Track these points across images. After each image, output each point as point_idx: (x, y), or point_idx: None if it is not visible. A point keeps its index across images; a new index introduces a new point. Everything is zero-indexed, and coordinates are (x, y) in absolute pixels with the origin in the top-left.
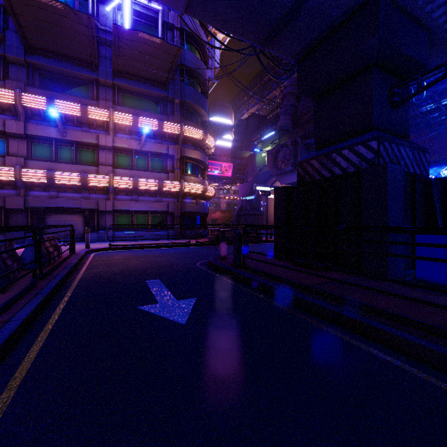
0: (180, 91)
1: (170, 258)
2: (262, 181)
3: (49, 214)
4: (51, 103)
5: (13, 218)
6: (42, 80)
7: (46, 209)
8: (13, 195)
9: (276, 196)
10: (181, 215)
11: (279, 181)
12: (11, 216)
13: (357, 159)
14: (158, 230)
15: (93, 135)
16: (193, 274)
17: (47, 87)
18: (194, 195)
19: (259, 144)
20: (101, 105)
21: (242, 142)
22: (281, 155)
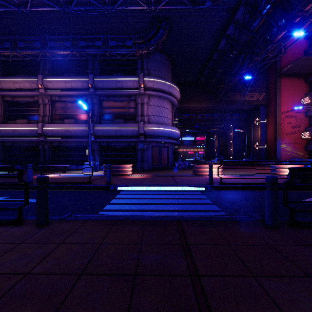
0: None
1: None
2: None
3: None
4: None
5: None
6: None
7: None
8: None
9: None
10: None
11: None
12: None
13: None
14: None
15: None
16: None
17: None
18: None
19: None
20: None
21: None
22: None
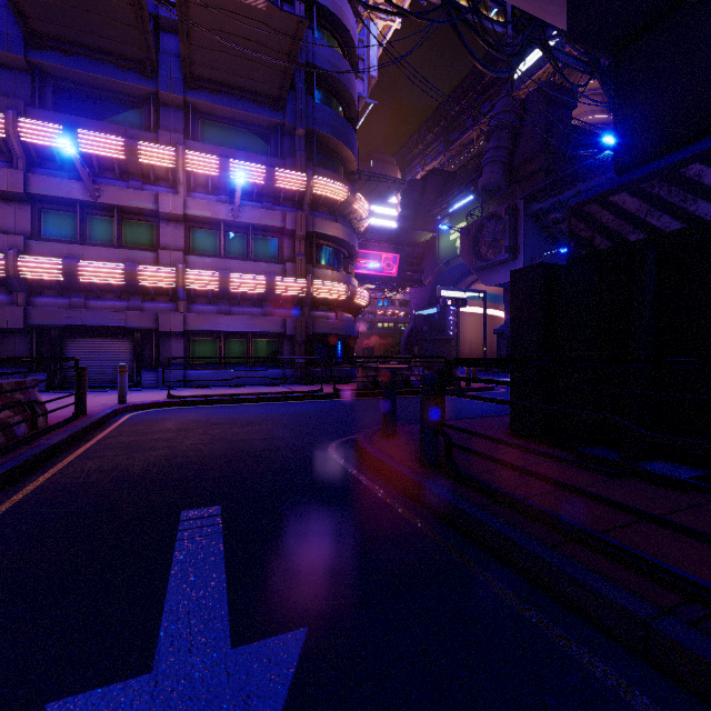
0: (306, 114)
1: (275, 430)
2: (449, 284)
3: (72, 339)
4: (71, 136)
5: (7, 345)
6: (59, 98)
7: (65, 330)
8: (6, 305)
9: (517, 290)
10: (308, 340)
11: (483, 281)
12: (3, 341)
13: None
14: (267, 367)
15: (149, 194)
16: (316, 484)
17: (69, 110)
18: (332, 303)
19: (445, 219)
20: (163, 139)
21: (415, 218)
22: (487, 234)
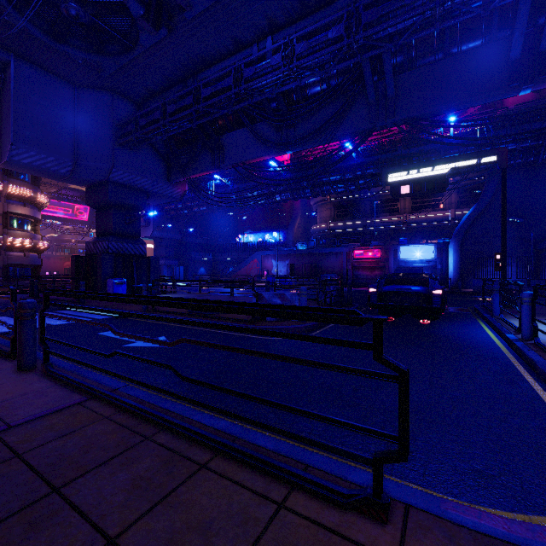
0: None
1: None
2: None
3: None
4: None
5: None
6: None
7: None
8: None
9: (72, 260)
10: (4, 267)
11: None
12: None
13: (103, 248)
14: None
15: None
16: (5, 303)
17: None
18: (21, 248)
19: None
20: None
21: None
22: None
